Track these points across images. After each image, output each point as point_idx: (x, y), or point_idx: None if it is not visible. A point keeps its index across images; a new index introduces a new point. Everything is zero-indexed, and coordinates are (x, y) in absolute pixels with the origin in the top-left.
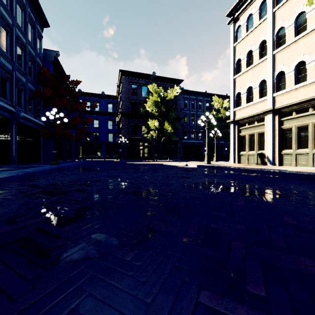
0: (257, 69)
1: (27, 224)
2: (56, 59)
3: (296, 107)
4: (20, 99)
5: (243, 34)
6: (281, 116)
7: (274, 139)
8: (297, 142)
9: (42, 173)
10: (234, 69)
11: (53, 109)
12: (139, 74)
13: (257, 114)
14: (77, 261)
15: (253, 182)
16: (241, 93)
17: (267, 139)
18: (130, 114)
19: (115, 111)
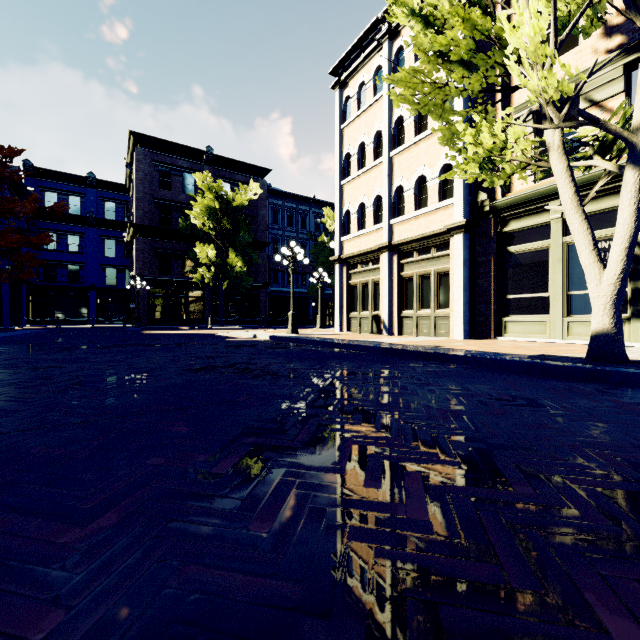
0: (371, 176)
1: None
2: None
3: (416, 245)
4: None
5: (353, 113)
6: (401, 257)
7: (392, 293)
8: (418, 299)
9: None
10: (341, 169)
11: None
12: (177, 146)
13: (370, 250)
14: None
15: (304, 361)
16: (351, 213)
17: (384, 293)
18: (156, 229)
19: (124, 218)
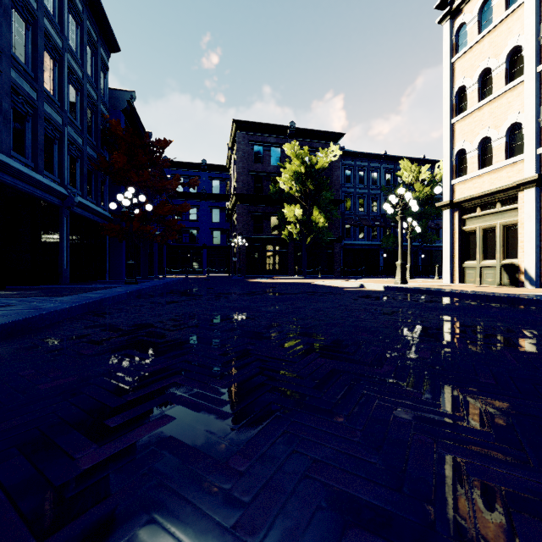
0: (501, 103)
1: (135, 441)
2: (130, 105)
3: None
4: (75, 173)
5: (470, 39)
6: None
7: (541, 237)
8: None
9: (116, 300)
10: (451, 106)
11: (129, 189)
12: (267, 125)
13: (501, 189)
14: None
15: None
16: (467, 151)
17: (526, 237)
18: (251, 196)
19: (225, 192)
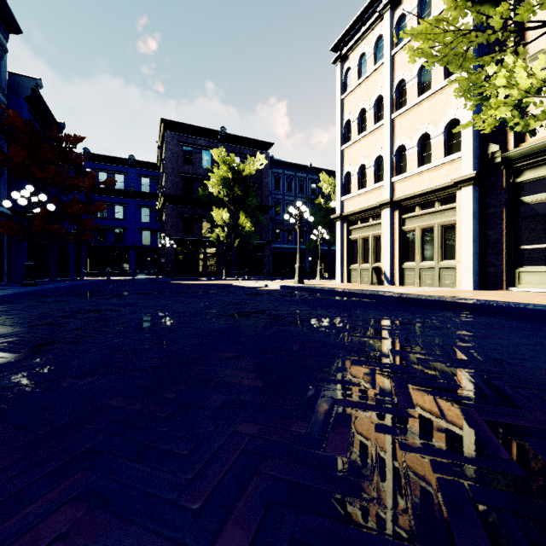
0: (371, 139)
1: None
2: (35, 93)
3: (419, 200)
4: None
5: (354, 82)
6: (402, 212)
7: (394, 246)
8: (421, 251)
9: None
10: (342, 135)
11: (27, 187)
12: (197, 128)
13: (371, 207)
14: (2, 388)
15: (327, 308)
16: (352, 174)
17: (385, 246)
18: (181, 197)
19: (156, 191)
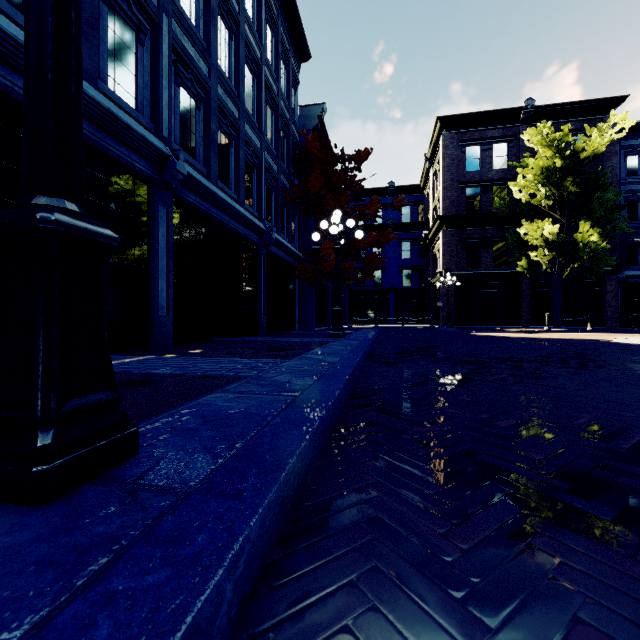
0: None
1: None
2: (320, 121)
3: None
4: (270, 206)
5: None
6: None
7: None
8: None
9: (359, 367)
10: None
11: (335, 212)
12: (487, 114)
13: None
14: None
15: None
16: None
17: None
18: (463, 217)
19: (417, 219)
